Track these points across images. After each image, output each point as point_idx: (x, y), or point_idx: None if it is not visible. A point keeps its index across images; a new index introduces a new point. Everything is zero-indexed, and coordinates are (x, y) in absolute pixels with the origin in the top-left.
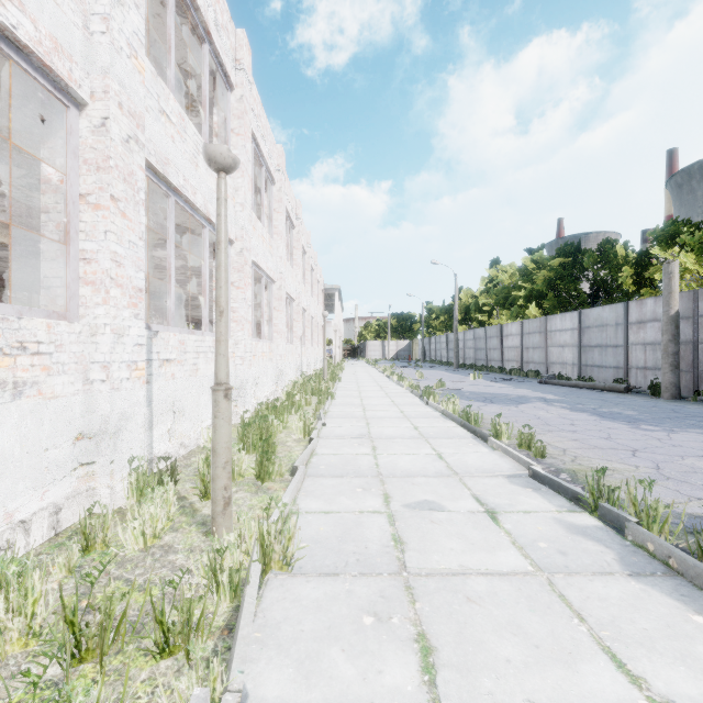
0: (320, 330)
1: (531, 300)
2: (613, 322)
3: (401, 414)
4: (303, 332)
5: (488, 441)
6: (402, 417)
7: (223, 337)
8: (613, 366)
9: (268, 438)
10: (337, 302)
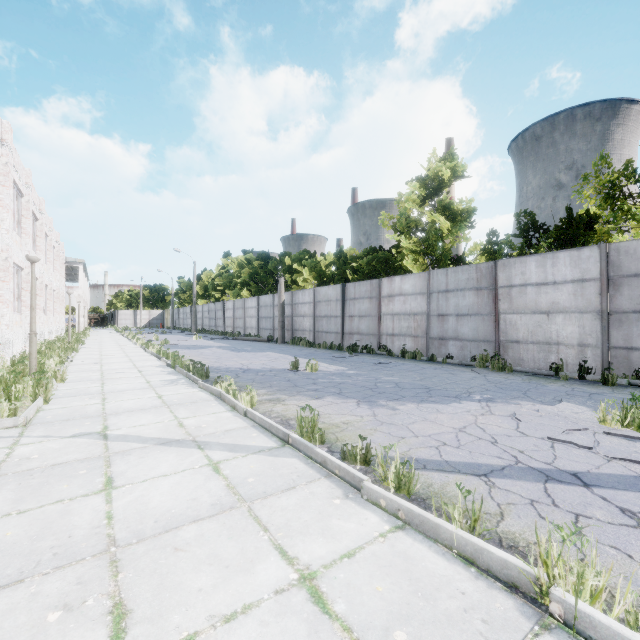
0: (61, 300)
1: (244, 285)
2: (270, 304)
3: (125, 356)
4: (45, 303)
5: (161, 359)
6: (125, 357)
7: (34, 317)
8: (270, 328)
9: (39, 363)
10: (82, 275)
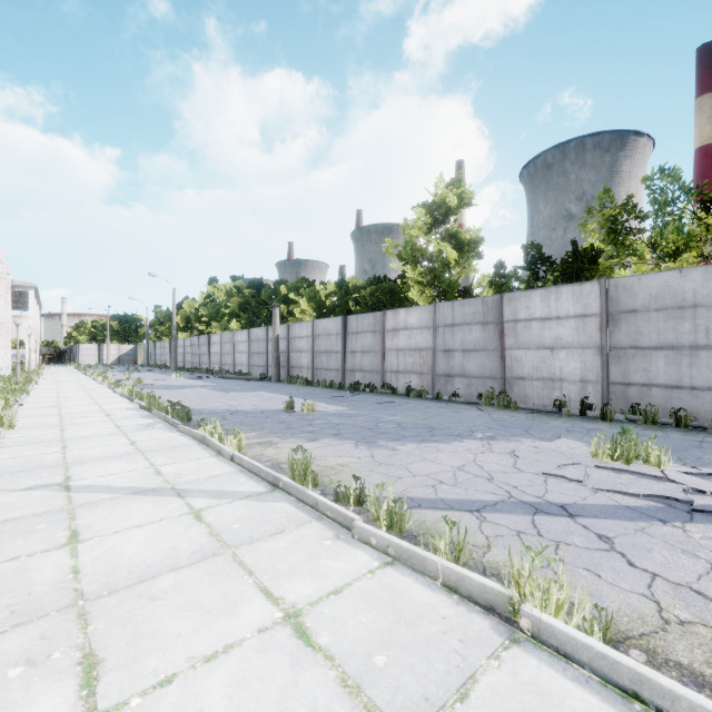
0: (7, 332)
1: (233, 317)
2: (263, 338)
3: (90, 398)
4: None
5: (134, 401)
6: (89, 399)
7: None
8: (263, 365)
9: None
10: (33, 302)
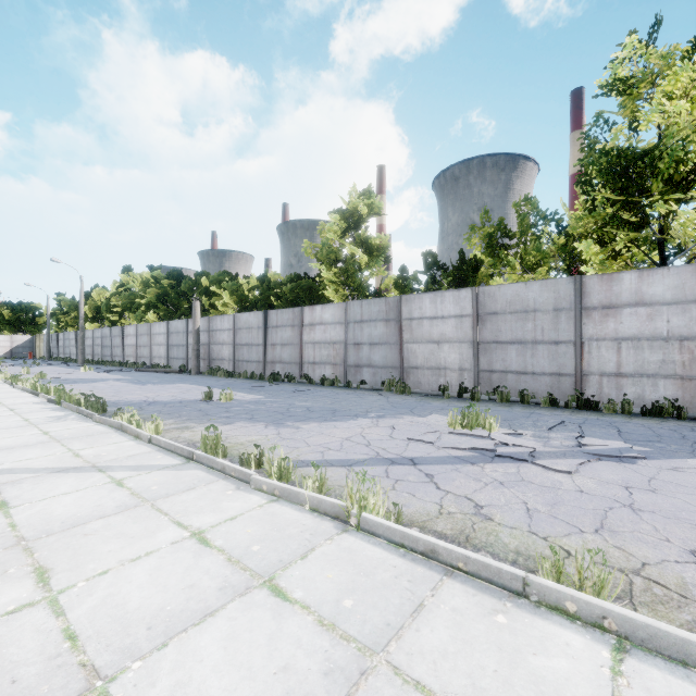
0: None
1: (150, 308)
2: (182, 330)
3: None
4: None
5: (39, 395)
6: None
7: None
8: (182, 358)
9: None
10: None
